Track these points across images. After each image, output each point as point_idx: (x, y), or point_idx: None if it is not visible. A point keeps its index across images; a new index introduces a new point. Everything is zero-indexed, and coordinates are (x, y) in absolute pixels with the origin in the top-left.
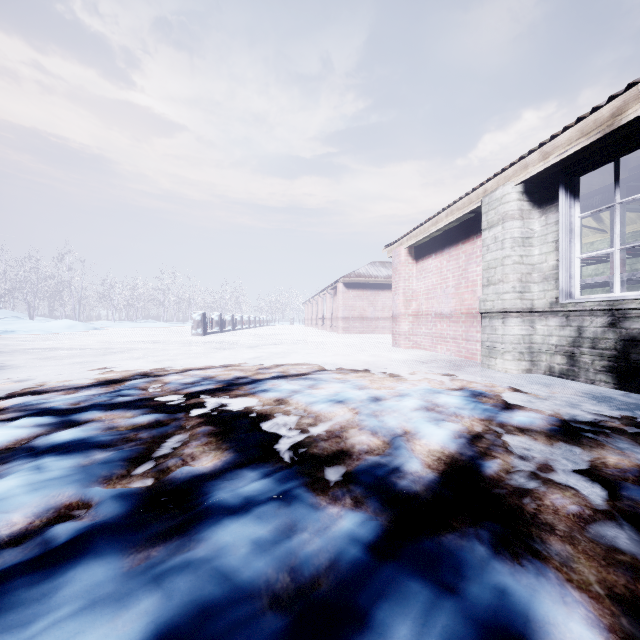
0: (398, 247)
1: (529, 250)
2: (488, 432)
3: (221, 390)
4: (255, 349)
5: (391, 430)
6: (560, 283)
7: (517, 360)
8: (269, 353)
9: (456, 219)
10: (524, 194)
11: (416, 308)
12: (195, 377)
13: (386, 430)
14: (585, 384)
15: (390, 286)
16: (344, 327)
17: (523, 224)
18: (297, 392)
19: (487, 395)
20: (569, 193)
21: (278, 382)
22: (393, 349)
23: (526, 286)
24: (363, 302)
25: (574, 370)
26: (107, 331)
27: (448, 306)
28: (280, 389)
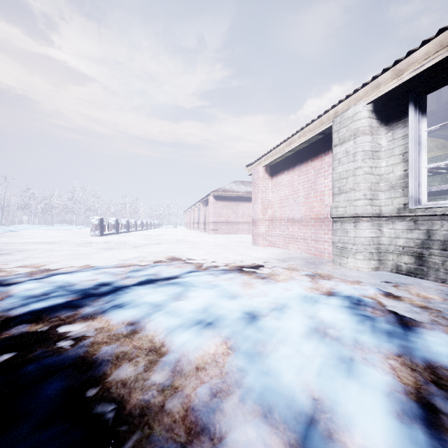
0: (257, 166)
1: (377, 162)
2: (431, 392)
3: (68, 307)
4: (139, 249)
5: (292, 402)
6: (410, 190)
7: (368, 259)
8: (149, 252)
9: (308, 139)
10: (373, 112)
11: (271, 214)
12: (52, 286)
13: (284, 402)
14: (435, 282)
15: (248, 199)
16: (214, 229)
17: (372, 139)
18: (160, 308)
19: (367, 304)
20: (418, 109)
21: (143, 291)
22: (253, 247)
23: (375, 194)
24: (228, 210)
25: (423, 269)
26: (21, 233)
27: (299, 212)
28: (141, 304)
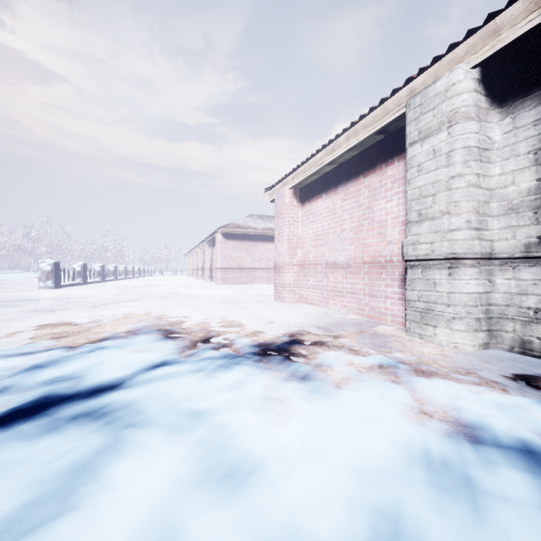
0: (282, 187)
1: (486, 168)
2: None
3: None
4: (98, 309)
5: None
6: None
7: (473, 331)
8: (110, 317)
9: (361, 141)
10: (481, 84)
11: (302, 257)
12: None
13: None
14: None
15: (268, 238)
16: (223, 277)
17: (480, 128)
18: None
19: None
20: None
21: None
22: (276, 304)
23: (483, 220)
24: (242, 253)
25: None
26: None
27: (344, 254)
28: None
